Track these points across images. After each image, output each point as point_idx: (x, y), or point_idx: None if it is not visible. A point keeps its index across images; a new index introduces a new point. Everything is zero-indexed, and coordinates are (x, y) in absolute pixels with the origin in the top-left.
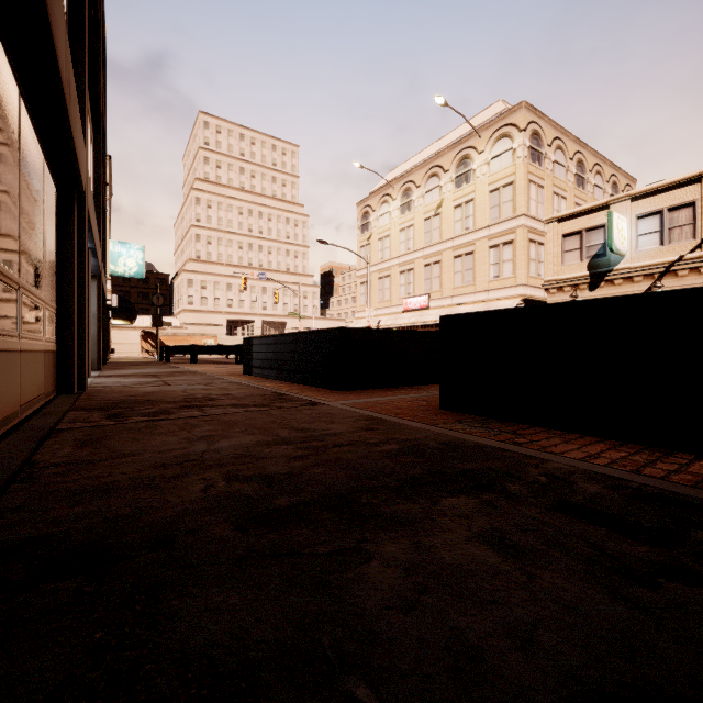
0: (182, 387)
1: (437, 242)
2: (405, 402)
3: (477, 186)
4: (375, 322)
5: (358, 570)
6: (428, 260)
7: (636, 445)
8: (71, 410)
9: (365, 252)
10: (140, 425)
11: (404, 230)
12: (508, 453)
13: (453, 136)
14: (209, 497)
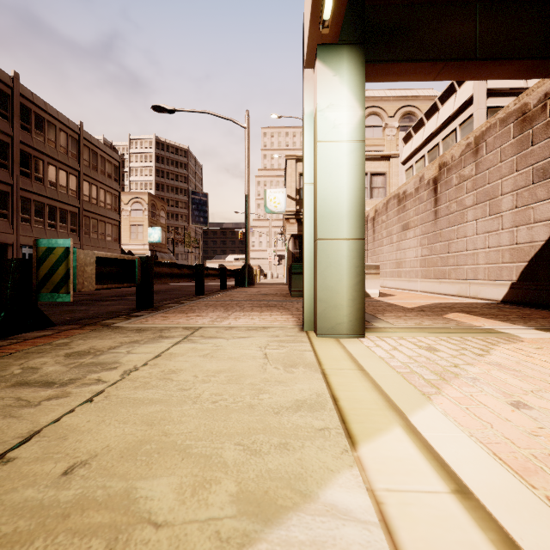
0: None
1: None
2: None
3: None
4: None
5: None
6: None
7: None
8: None
9: None
10: None
11: None
12: None
13: None
14: None
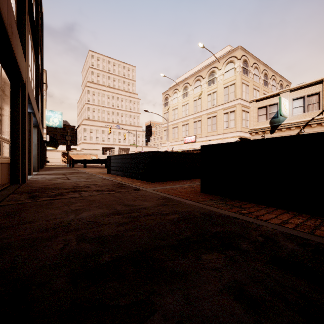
0: (75, 180)
1: (199, 111)
2: (184, 188)
3: (218, 85)
4: (170, 148)
5: (145, 323)
6: (195, 120)
7: (306, 214)
8: (13, 193)
9: (166, 115)
10: (44, 202)
11: (184, 105)
12: (238, 220)
13: (207, 62)
14: (63, 254)
